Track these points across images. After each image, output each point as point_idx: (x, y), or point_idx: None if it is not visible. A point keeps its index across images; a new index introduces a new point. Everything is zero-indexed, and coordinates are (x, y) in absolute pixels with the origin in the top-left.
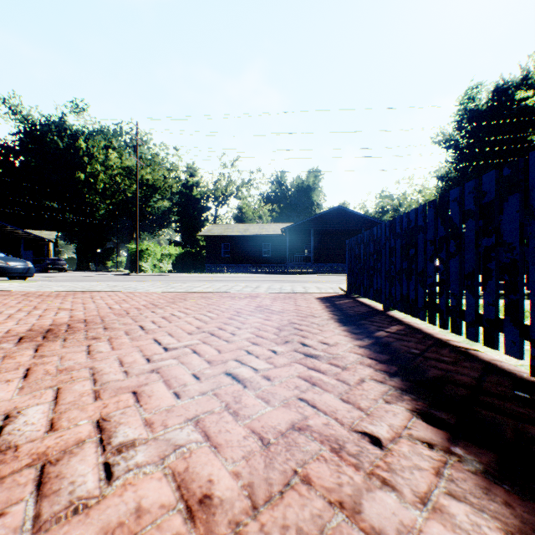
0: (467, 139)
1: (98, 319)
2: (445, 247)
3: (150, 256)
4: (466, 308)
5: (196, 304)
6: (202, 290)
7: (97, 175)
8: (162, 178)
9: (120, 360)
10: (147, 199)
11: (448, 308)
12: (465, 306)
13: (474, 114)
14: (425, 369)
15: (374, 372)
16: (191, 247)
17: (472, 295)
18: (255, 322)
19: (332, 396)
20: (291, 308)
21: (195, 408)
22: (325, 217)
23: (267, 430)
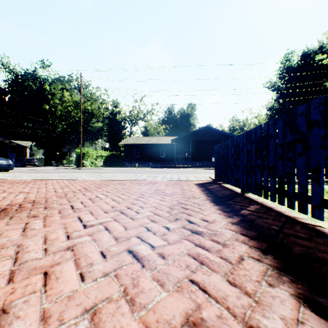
0: (285, 85)
1: (43, 200)
2: (293, 148)
3: (89, 156)
4: (312, 195)
5: (115, 189)
6: (120, 178)
7: (56, 107)
8: (97, 108)
9: (46, 237)
10: (88, 121)
11: (295, 194)
12: (311, 193)
13: (289, 70)
14: (290, 246)
15: (249, 249)
16: (115, 151)
17: (318, 185)
18: (154, 202)
19: (219, 277)
20: (178, 191)
21: (95, 294)
22: (198, 133)
23: (162, 327)
